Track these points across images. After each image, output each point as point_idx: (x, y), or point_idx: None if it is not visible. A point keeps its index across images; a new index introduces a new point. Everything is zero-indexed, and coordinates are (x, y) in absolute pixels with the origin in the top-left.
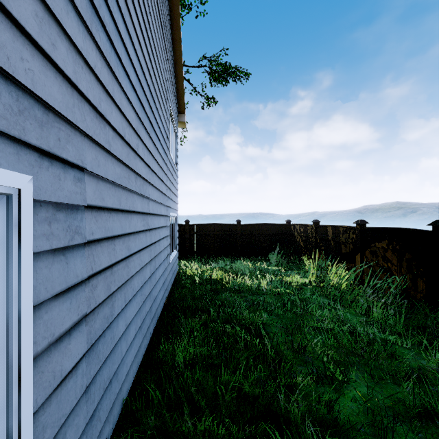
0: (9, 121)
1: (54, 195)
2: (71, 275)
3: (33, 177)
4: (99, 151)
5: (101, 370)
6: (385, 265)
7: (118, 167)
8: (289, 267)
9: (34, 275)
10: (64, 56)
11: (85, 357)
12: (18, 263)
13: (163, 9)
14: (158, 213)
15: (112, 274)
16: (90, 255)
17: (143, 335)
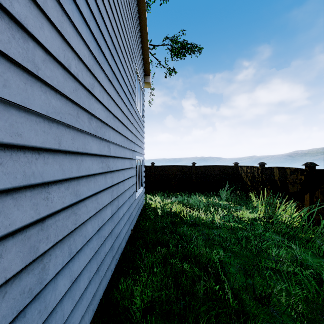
0: None
1: None
2: None
3: None
4: (8, 67)
5: None
6: None
7: (56, 99)
8: (237, 202)
9: None
10: None
11: None
12: None
13: None
14: (121, 156)
15: (42, 230)
16: None
17: (101, 277)
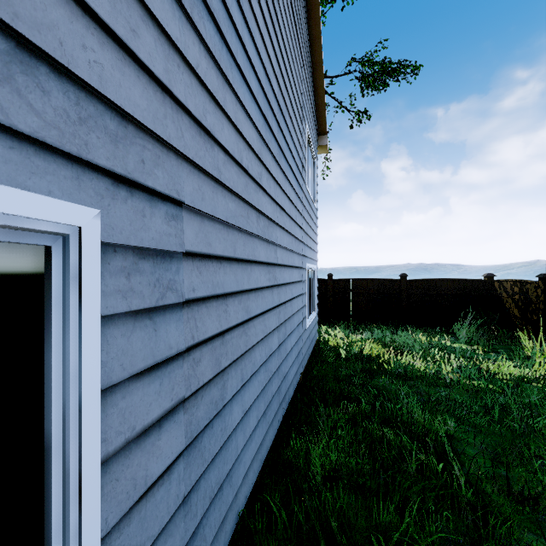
0: (63, 131)
1: (135, 236)
2: (161, 346)
3: (103, 211)
4: (203, 180)
5: (206, 472)
6: None
7: (232, 202)
8: (491, 347)
9: (104, 346)
10: (150, 48)
11: (183, 455)
12: (78, 329)
13: None
14: (289, 264)
15: (223, 344)
16: (190, 319)
17: (268, 423)
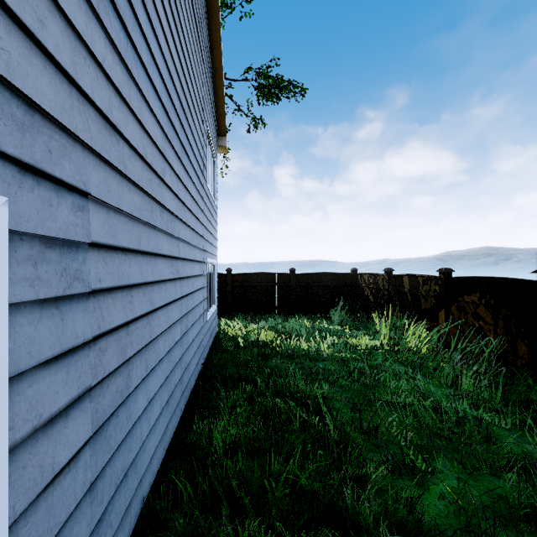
0: None
1: (42, 225)
2: (68, 335)
3: (10, 199)
4: (109, 173)
5: (112, 459)
6: (476, 323)
7: (136, 195)
8: (355, 326)
9: (11, 334)
10: (57, 39)
11: (89, 443)
12: None
13: (198, 3)
14: (191, 258)
15: (128, 335)
16: (96, 309)
17: (171, 412)
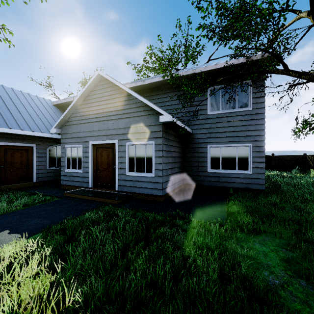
0: None
1: None
2: None
3: None
4: None
5: None
6: None
7: None
8: (301, 174)
9: None
10: None
11: None
12: None
13: None
14: None
15: None
16: None
17: None
